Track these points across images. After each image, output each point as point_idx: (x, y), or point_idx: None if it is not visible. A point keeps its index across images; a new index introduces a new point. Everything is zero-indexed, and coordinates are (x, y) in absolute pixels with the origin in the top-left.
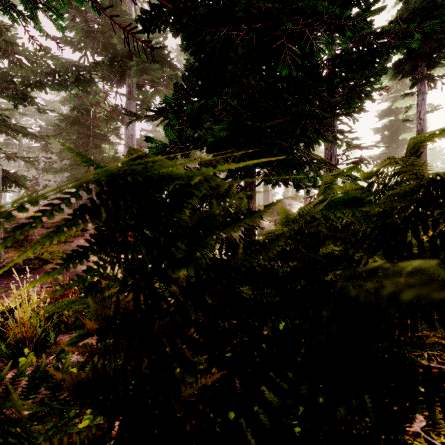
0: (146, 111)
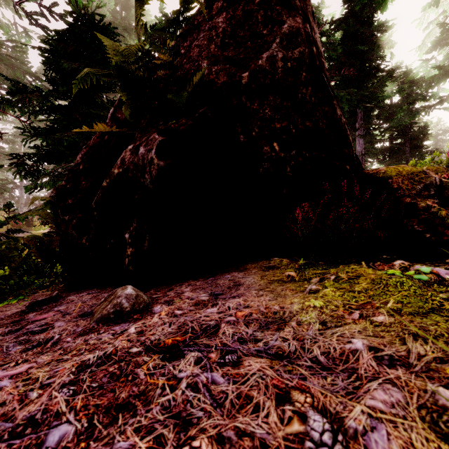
0: (2, 114)
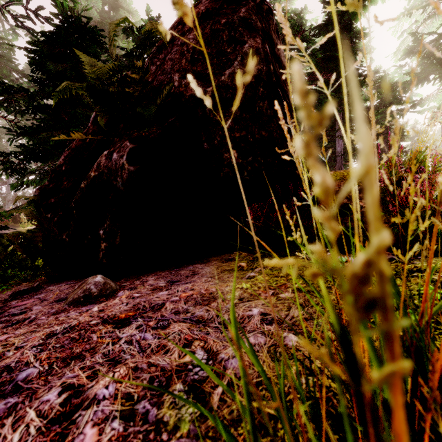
0: None
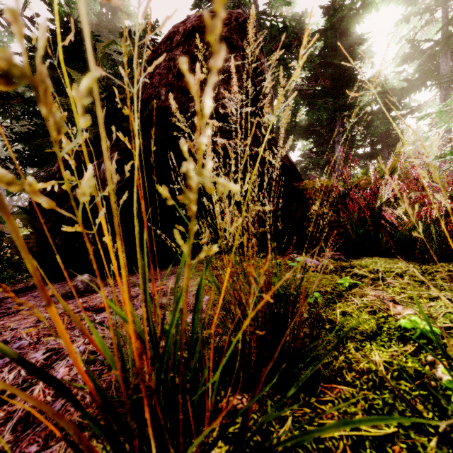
0: None
